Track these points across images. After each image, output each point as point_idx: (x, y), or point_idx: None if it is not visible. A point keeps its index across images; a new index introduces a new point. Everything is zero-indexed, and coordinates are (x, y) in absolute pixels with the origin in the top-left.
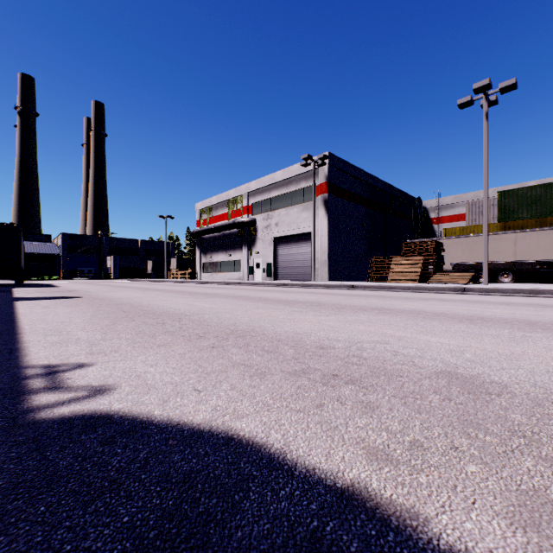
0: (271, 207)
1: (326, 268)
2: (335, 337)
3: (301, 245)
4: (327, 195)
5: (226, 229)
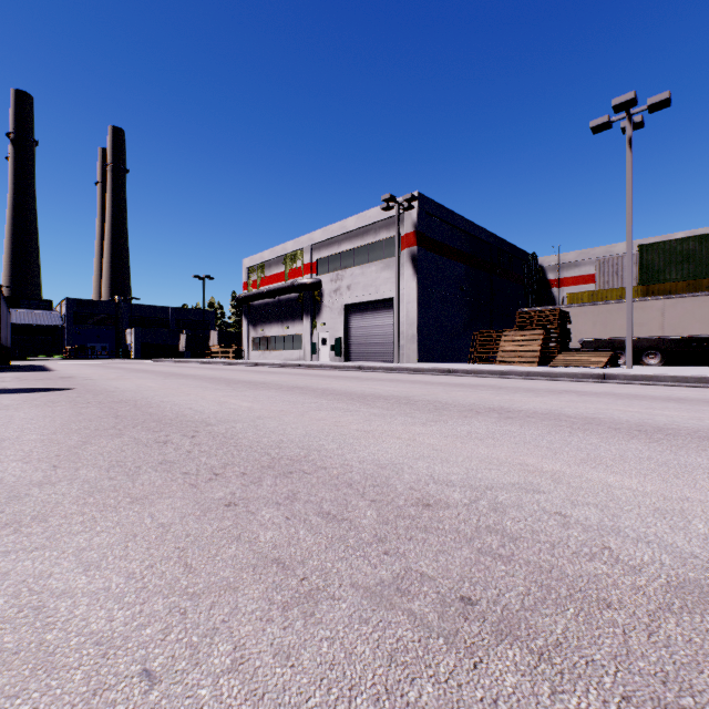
0: (342, 265)
1: (414, 345)
2: (445, 475)
3: (382, 315)
4: (416, 249)
5: (283, 293)
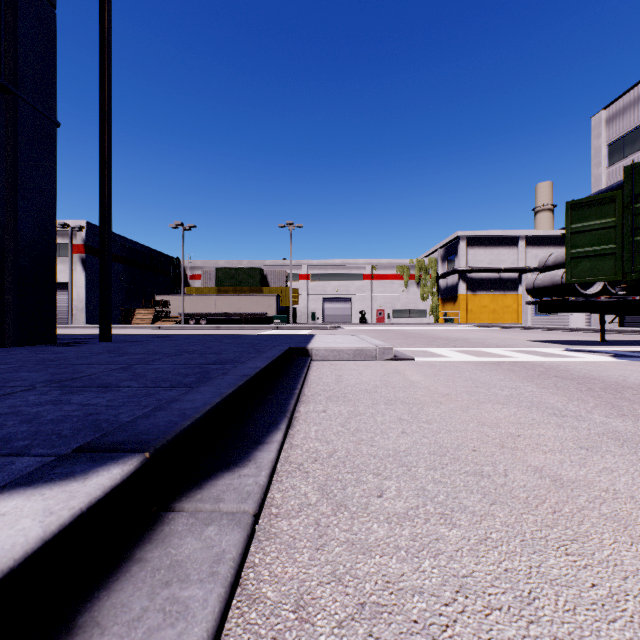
0: None
1: (84, 314)
2: None
3: (58, 293)
4: (85, 255)
5: None
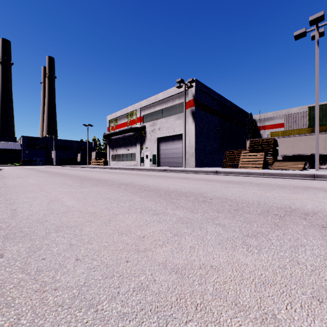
0: (156, 117)
1: (193, 158)
2: None
3: (176, 143)
4: (194, 108)
5: (126, 132)
